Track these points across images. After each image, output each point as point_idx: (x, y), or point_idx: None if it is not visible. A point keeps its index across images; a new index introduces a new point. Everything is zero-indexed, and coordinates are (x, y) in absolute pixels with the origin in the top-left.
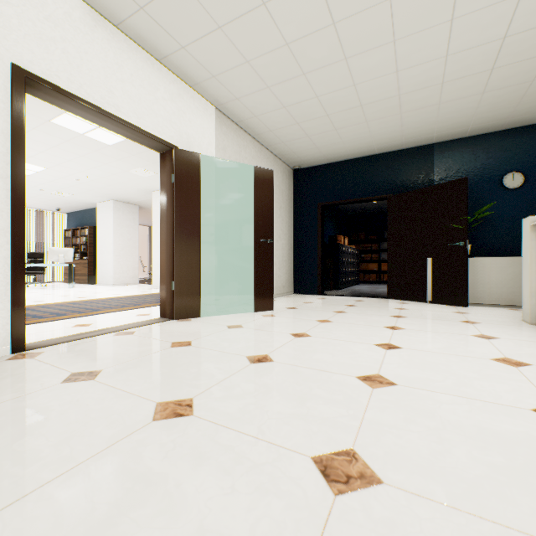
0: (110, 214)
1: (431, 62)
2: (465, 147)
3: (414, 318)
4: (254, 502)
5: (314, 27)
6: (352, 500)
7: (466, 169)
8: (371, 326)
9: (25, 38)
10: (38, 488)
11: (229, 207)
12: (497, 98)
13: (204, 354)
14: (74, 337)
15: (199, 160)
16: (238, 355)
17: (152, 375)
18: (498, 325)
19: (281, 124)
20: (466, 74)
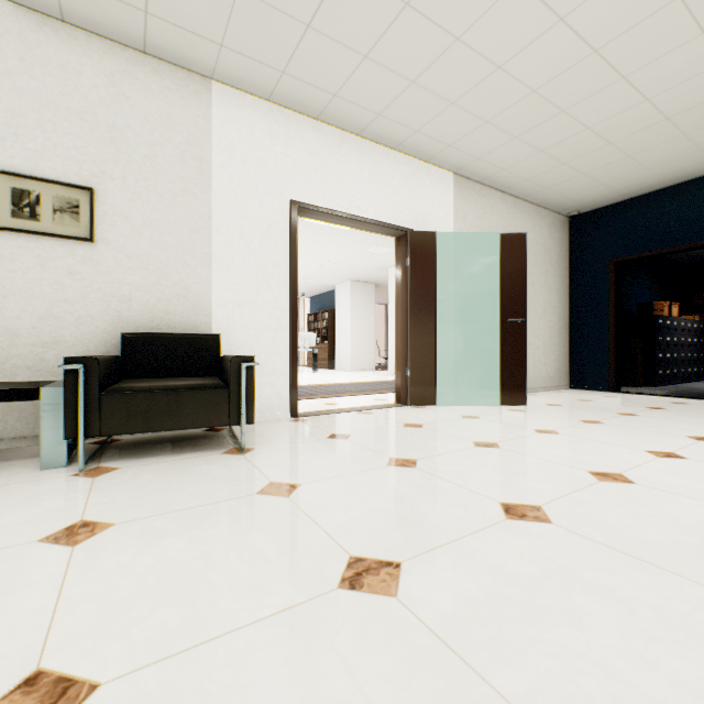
0: (348, 296)
1: None
2: None
3: None
4: (447, 508)
5: (567, 64)
6: (518, 523)
7: None
8: (663, 433)
9: (297, 177)
10: (327, 478)
11: (471, 282)
12: None
13: (432, 435)
14: (327, 412)
15: (434, 239)
16: (464, 439)
17: (387, 442)
18: None
19: (540, 169)
20: None
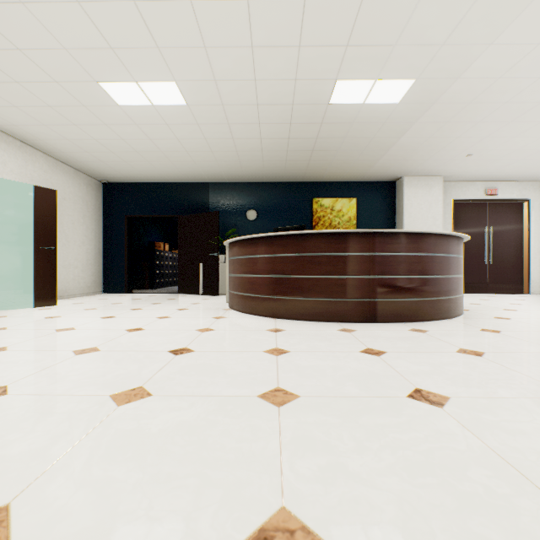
0: None
1: (171, 140)
2: (227, 189)
3: (165, 304)
4: None
5: (69, 103)
6: None
7: (228, 204)
8: (122, 309)
9: None
10: None
11: (12, 215)
12: (228, 165)
13: None
14: None
15: None
16: None
17: None
18: (208, 304)
19: (71, 149)
20: (199, 150)
